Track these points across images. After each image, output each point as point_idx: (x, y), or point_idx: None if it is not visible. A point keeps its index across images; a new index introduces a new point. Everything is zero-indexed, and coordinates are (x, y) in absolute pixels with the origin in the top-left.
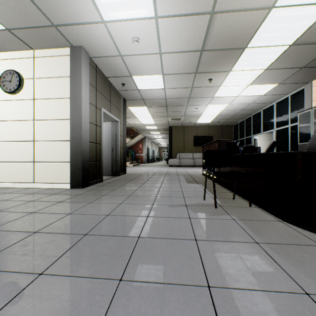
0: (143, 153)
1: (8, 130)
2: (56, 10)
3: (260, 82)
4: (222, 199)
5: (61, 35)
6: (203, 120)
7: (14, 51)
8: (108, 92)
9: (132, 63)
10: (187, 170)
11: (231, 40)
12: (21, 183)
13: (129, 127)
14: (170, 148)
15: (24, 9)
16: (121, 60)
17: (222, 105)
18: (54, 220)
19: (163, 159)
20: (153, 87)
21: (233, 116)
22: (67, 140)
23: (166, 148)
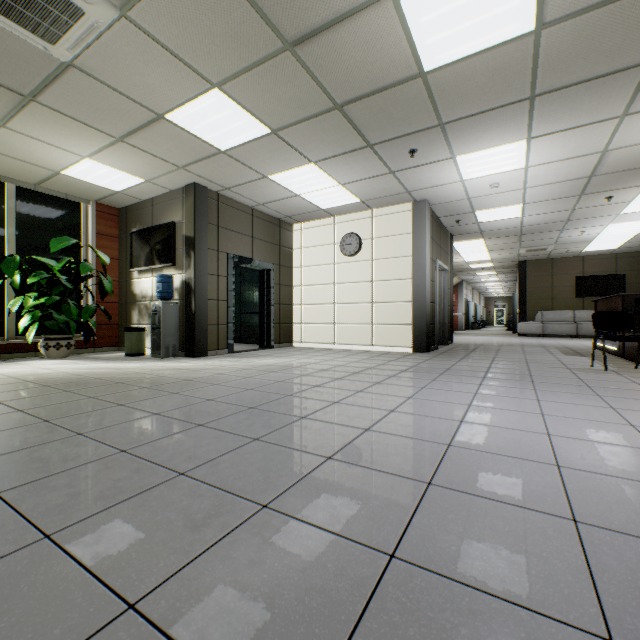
0: (459, 312)
1: (346, 292)
2: (418, 183)
3: None
4: (618, 368)
5: (409, 196)
6: (599, 246)
7: (352, 213)
8: (439, 235)
9: (480, 201)
10: (561, 342)
11: (639, 161)
12: (360, 346)
13: None
14: (521, 303)
15: (389, 188)
16: (466, 201)
17: None
18: (448, 366)
19: (495, 323)
20: (502, 218)
21: None
22: (409, 301)
23: (502, 299)
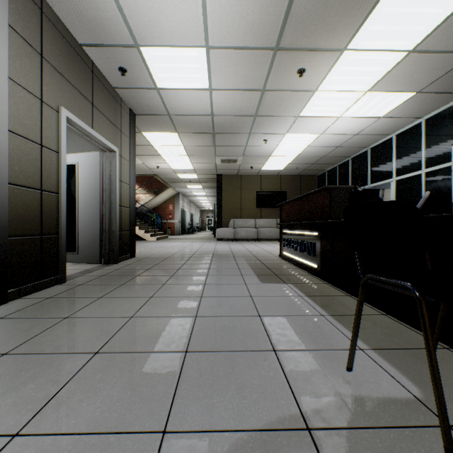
0: (176, 219)
1: None
2: None
3: (389, 86)
4: (402, 360)
5: None
6: (273, 165)
7: None
8: (86, 81)
9: (133, 0)
10: (248, 247)
11: None
12: None
13: (150, 174)
14: (219, 211)
15: None
16: None
17: (309, 136)
18: None
19: (207, 229)
20: (187, 84)
21: (321, 159)
22: None
23: (212, 212)
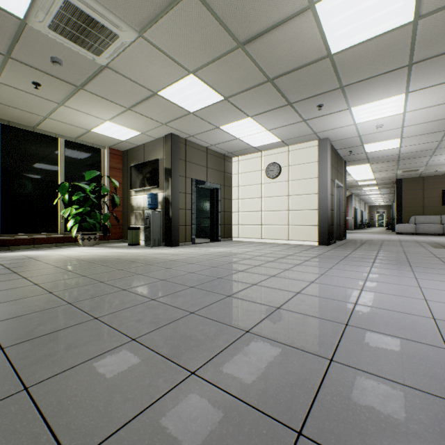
0: (349, 216)
1: (270, 203)
2: (322, 127)
3: None
4: None
5: (316, 136)
6: None
7: (274, 149)
8: (336, 162)
9: (367, 138)
10: (430, 239)
11: None
12: (279, 240)
13: None
14: (398, 209)
15: (301, 131)
16: (357, 138)
17: None
18: (346, 255)
19: (377, 225)
20: (384, 148)
21: None
22: (315, 209)
23: (382, 207)
